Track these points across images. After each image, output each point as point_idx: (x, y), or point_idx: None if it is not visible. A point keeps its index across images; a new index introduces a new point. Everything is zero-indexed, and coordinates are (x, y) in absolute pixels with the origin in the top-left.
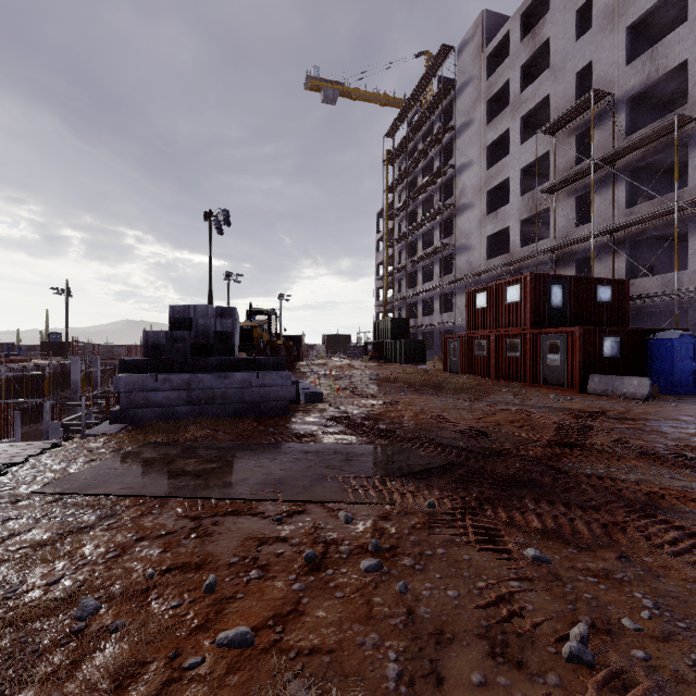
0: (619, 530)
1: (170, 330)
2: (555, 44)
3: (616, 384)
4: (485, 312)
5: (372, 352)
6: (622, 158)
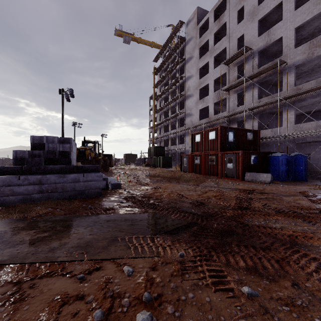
0: (286, 263)
1: (31, 150)
2: (228, 25)
3: (257, 176)
4: (199, 144)
5: (147, 162)
6: (256, 77)
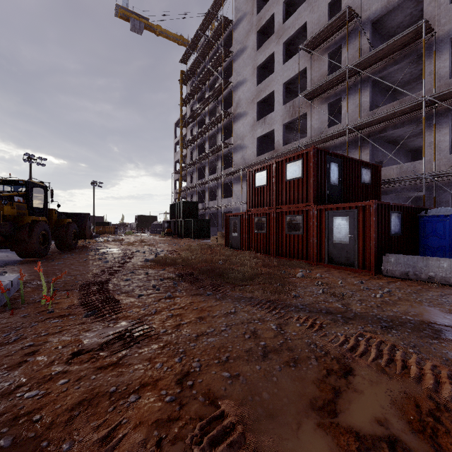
0: None
1: None
2: None
3: (418, 266)
4: (265, 190)
5: (167, 229)
6: (368, 68)
